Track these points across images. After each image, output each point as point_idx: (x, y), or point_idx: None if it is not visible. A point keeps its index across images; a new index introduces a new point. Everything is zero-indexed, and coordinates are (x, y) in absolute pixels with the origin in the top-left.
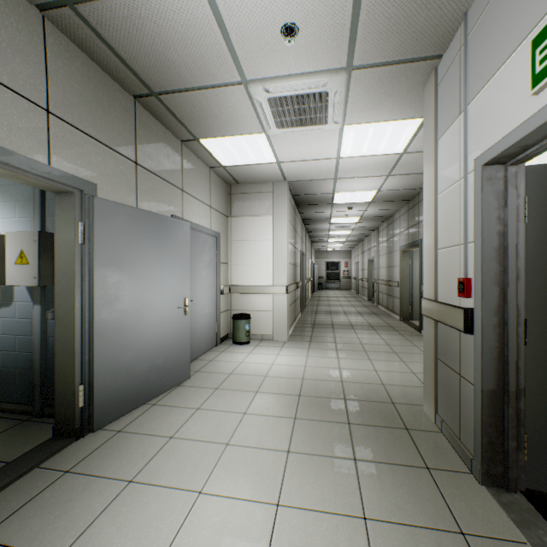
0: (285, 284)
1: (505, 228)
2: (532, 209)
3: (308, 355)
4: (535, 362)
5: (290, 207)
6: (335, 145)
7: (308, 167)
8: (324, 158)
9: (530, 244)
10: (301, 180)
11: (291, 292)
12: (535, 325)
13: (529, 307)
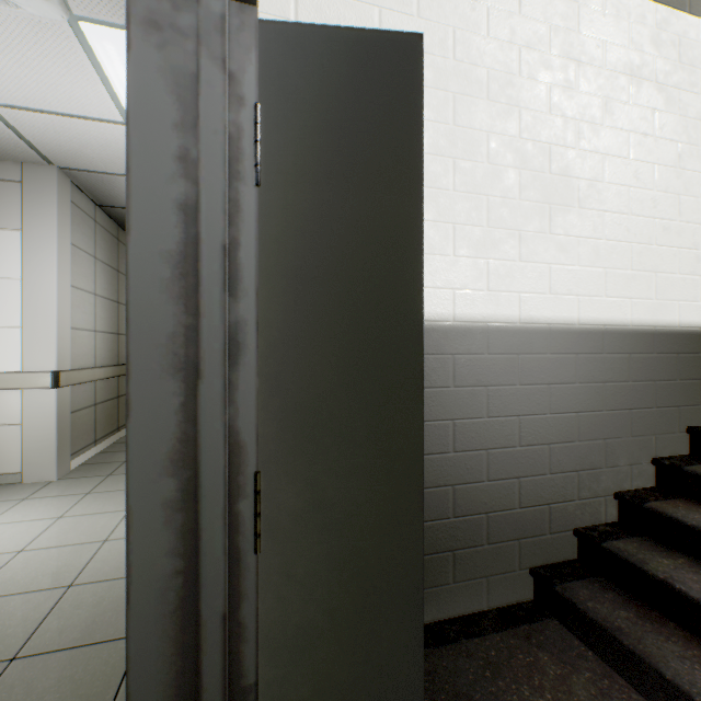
0: (51, 368)
1: (198, 191)
2: (282, 151)
3: (65, 513)
4: (288, 595)
5: (86, 224)
6: (98, 83)
7: (77, 134)
8: (98, 117)
9: (276, 252)
10: (90, 171)
11: (92, 383)
12: (288, 486)
13: (274, 435)
